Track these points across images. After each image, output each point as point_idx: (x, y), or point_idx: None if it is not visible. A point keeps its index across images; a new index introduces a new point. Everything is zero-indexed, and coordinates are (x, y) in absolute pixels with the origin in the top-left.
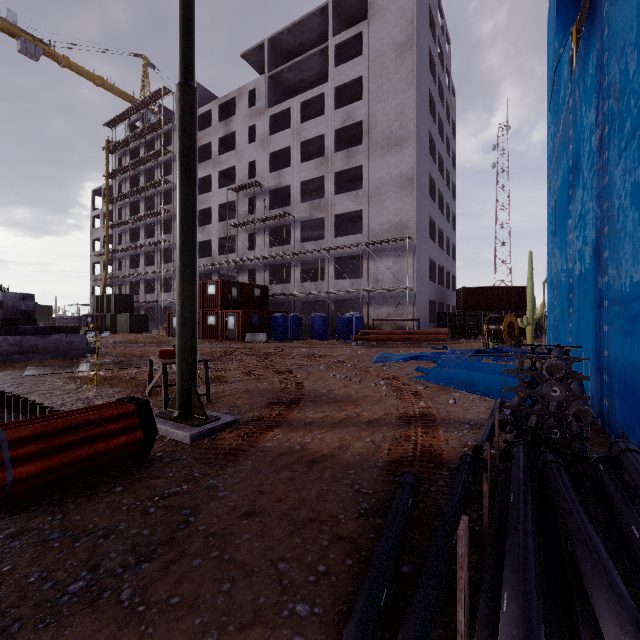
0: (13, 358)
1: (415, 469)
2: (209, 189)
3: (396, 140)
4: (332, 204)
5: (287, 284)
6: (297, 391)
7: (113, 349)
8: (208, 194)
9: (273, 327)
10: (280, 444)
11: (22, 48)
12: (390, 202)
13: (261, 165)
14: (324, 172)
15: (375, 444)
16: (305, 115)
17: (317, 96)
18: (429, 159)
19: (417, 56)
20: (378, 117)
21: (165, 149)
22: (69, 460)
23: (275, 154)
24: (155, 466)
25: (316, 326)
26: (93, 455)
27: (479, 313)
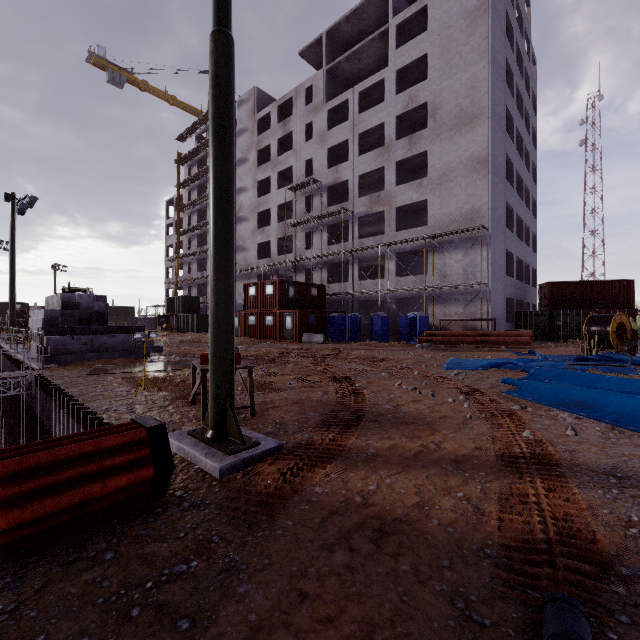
0: (86, 356)
1: (559, 574)
2: (268, 191)
3: (466, 119)
4: (393, 196)
5: (345, 283)
6: (356, 405)
7: (177, 348)
8: (267, 196)
9: (330, 327)
10: (333, 491)
11: (110, 78)
12: (459, 189)
13: (318, 162)
14: (384, 163)
15: (473, 504)
16: (364, 105)
17: (376, 83)
18: (506, 137)
19: (492, 20)
20: (445, 96)
21: None
22: (48, 510)
23: (332, 149)
24: (167, 515)
25: (375, 326)
26: (84, 501)
27: (570, 312)
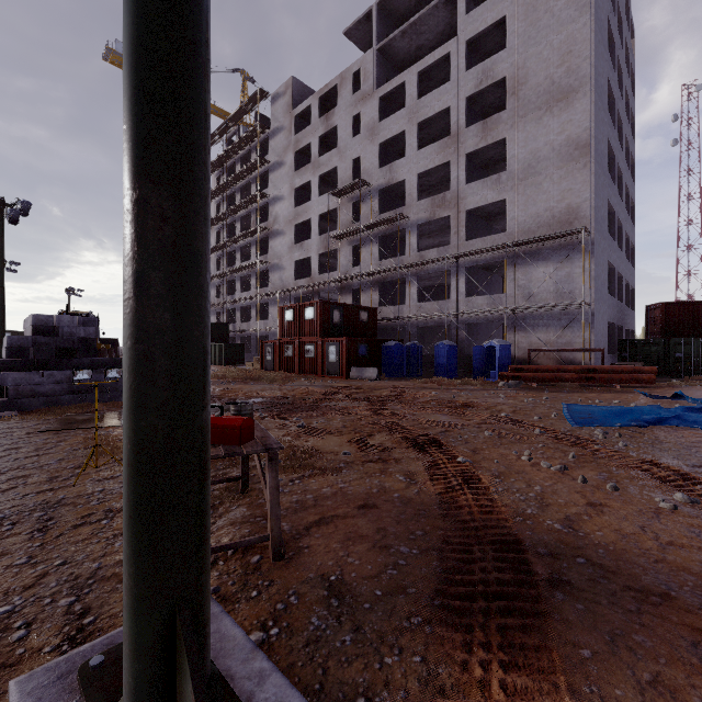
0: (61, 399)
1: None
2: (308, 200)
3: (560, 93)
4: (461, 197)
5: (400, 305)
6: (486, 519)
7: None
8: (306, 204)
9: (384, 360)
10: None
11: None
12: (550, 183)
13: (368, 160)
14: (450, 156)
15: None
16: (423, 91)
17: (440, 59)
18: (607, 119)
19: None
20: (531, 66)
21: (261, 159)
22: None
23: (385, 145)
24: None
25: (441, 359)
26: None
27: (694, 340)
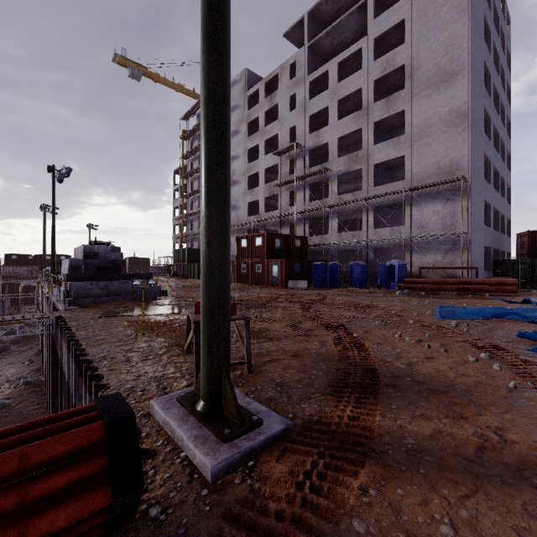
0: (102, 299)
1: None
2: (257, 157)
3: (445, 76)
4: (370, 154)
5: (325, 235)
6: (362, 362)
7: (180, 292)
8: (256, 161)
9: (313, 275)
10: (384, 532)
11: (130, 73)
12: (437, 143)
13: (301, 128)
14: (362, 124)
15: None
16: (342, 75)
17: (355, 52)
18: (484, 92)
19: None
20: (423, 56)
21: None
22: None
23: (313, 117)
24: None
25: (355, 274)
26: None
27: None
